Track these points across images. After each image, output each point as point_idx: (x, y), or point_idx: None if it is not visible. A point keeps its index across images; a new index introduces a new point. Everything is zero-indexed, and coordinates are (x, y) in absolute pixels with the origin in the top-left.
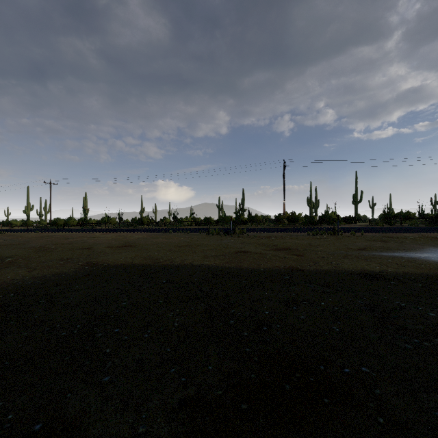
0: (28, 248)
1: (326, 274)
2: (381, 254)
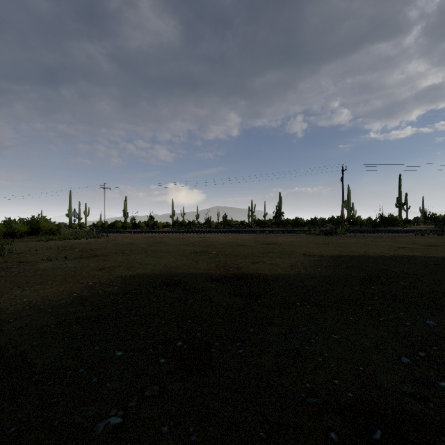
0: (188, 245)
1: None
2: None
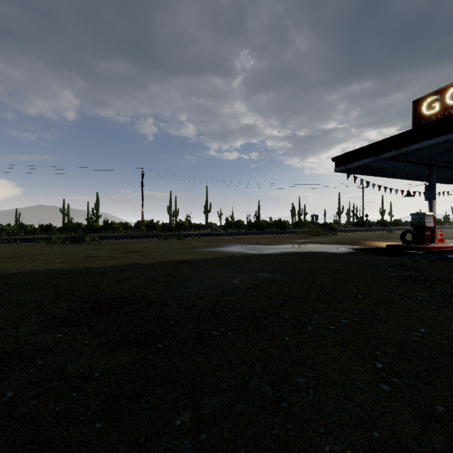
0: None
1: (156, 264)
2: (200, 250)
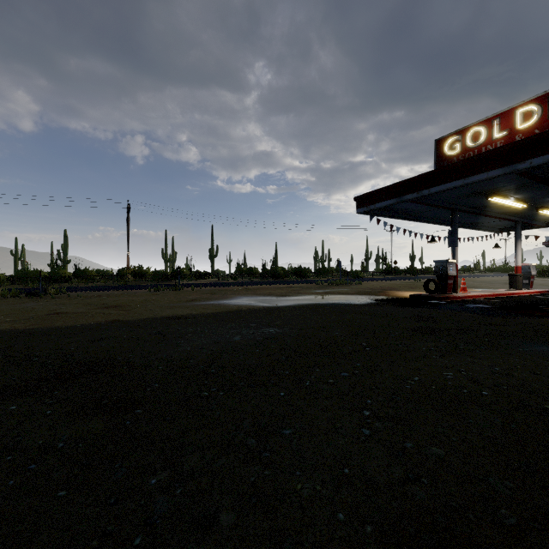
0: None
1: (144, 321)
2: (201, 303)
